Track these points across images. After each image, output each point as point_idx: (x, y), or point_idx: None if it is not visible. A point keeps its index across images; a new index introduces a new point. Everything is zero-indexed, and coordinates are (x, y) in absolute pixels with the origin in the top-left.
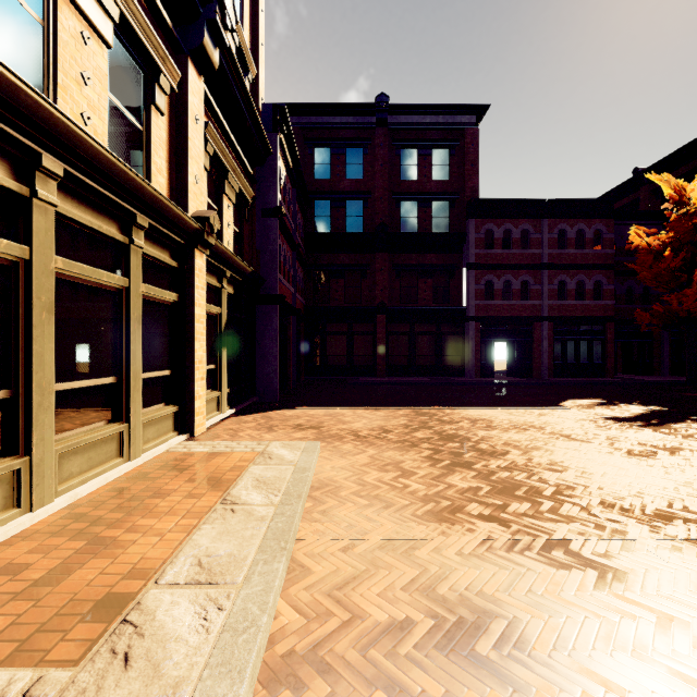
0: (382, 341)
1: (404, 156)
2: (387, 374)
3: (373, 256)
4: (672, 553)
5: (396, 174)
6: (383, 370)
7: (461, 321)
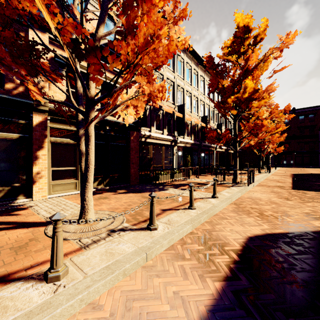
0: (294, 158)
1: (300, 118)
2: (295, 165)
3: (291, 140)
4: (301, 169)
5: (298, 122)
6: (294, 164)
7: (317, 154)
